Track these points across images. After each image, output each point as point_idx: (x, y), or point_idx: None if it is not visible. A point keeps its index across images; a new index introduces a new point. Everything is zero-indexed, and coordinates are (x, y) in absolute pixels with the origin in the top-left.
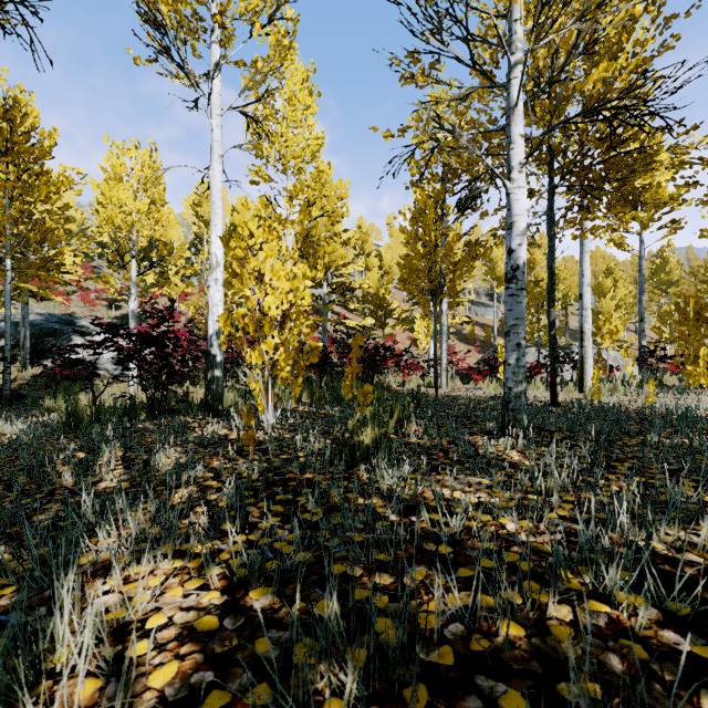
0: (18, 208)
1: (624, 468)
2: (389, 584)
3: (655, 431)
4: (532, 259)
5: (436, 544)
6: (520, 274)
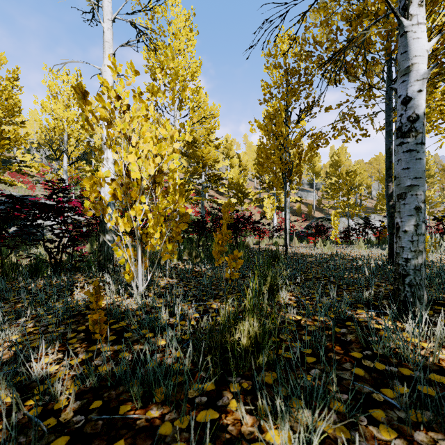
0: None
1: None
2: None
3: None
4: (339, 160)
5: None
6: (420, 126)
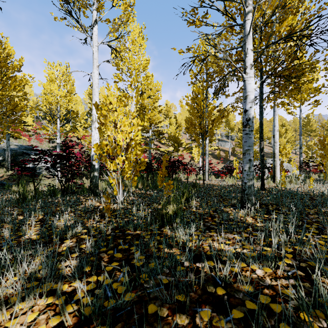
0: (0, 93)
1: (313, 229)
2: (186, 325)
3: (321, 205)
4: None
5: (214, 286)
6: (251, 123)
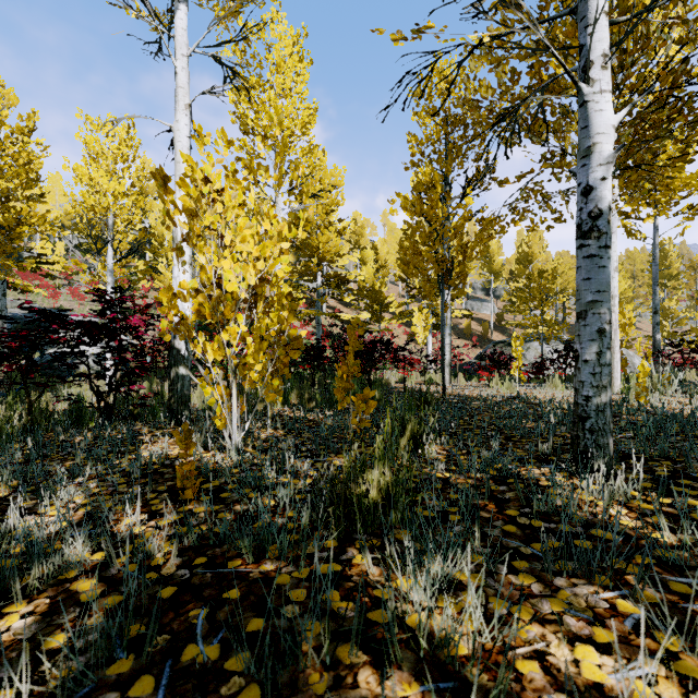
0: None
1: None
2: None
3: None
4: (530, 252)
5: None
6: (604, 224)
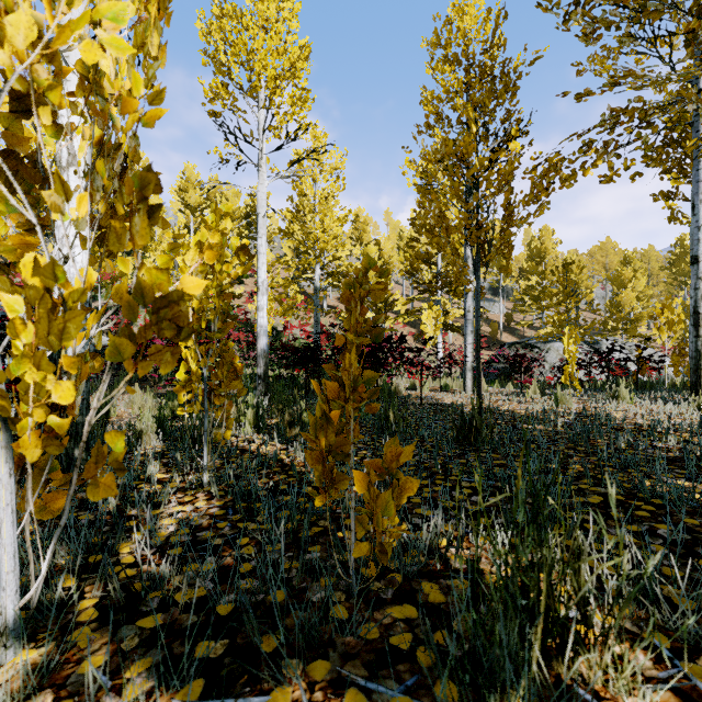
0: None
1: None
2: None
3: None
4: (543, 248)
5: None
6: None
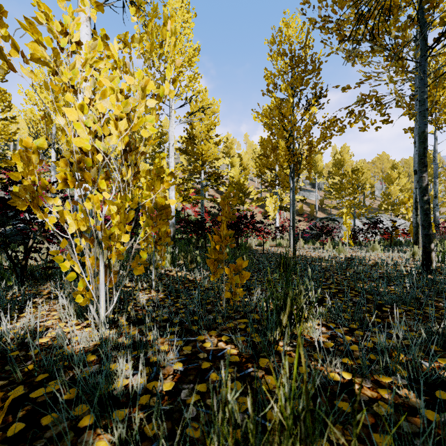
0: None
1: None
2: None
3: None
4: (342, 159)
5: None
6: None
